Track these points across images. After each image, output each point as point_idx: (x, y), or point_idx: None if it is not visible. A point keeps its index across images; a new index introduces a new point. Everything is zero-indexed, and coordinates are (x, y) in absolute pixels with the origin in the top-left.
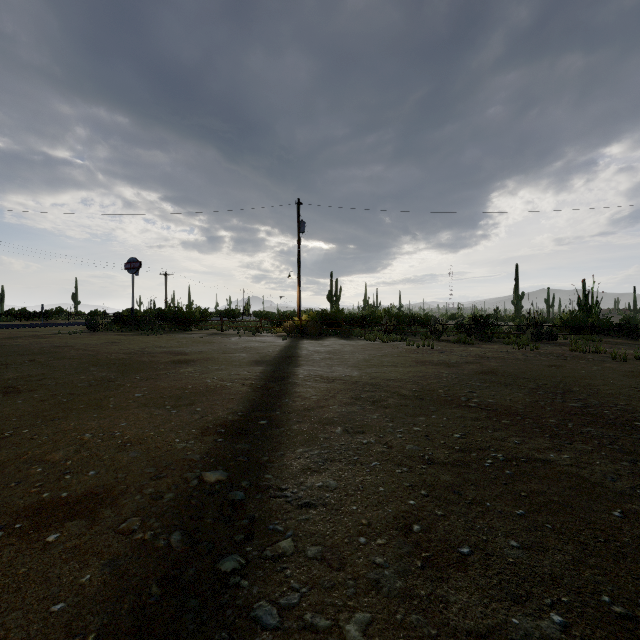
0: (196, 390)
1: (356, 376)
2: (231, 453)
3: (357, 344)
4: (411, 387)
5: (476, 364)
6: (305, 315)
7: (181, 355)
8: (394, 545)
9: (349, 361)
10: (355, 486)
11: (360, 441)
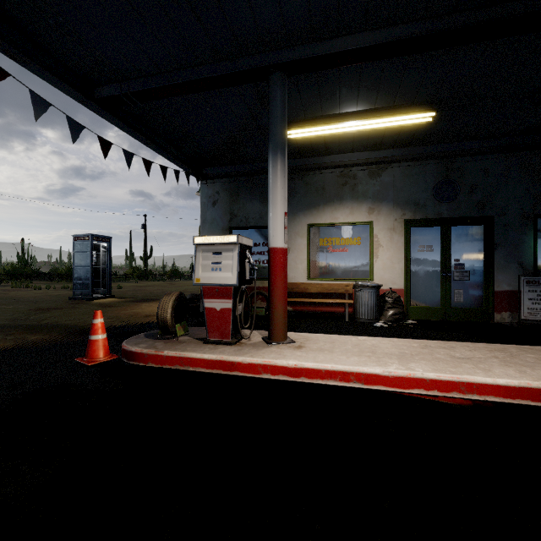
0: None
1: None
2: None
3: None
4: None
5: None
6: None
7: None
8: None
9: None
10: None
11: None
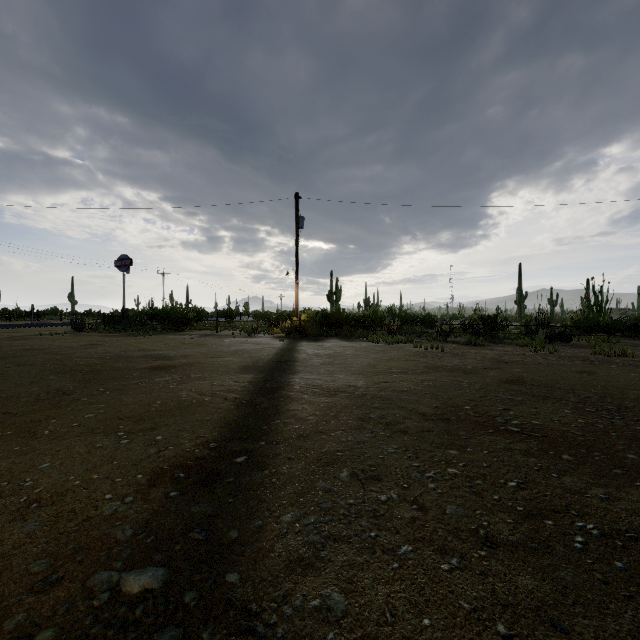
0: (165, 407)
1: (362, 386)
2: (183, 522)
3: (360, 346)
4: (430, 402)
5: (496, 370)
6: (304, 315)
7: (163, 360)
8: None
9: (352, 367)
10: (378, 612)
11: (376, 497)
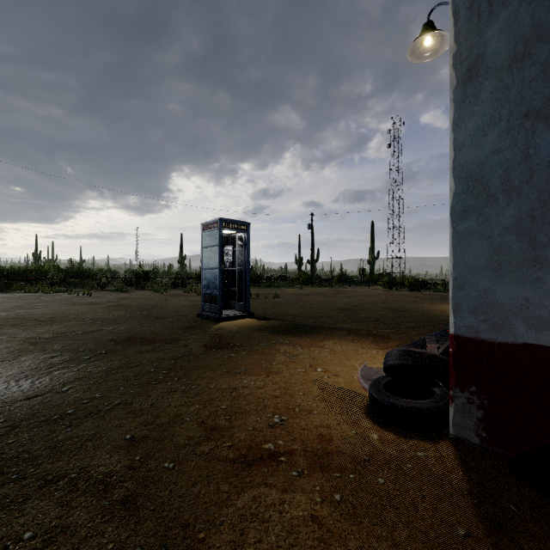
0: None
1: (3, 315)
2: None
3: (14, 296)
4: (50, 316)
5: (115, 302)
6: None
7: None
8: (3, 355)
9: None
10: None
11: None
